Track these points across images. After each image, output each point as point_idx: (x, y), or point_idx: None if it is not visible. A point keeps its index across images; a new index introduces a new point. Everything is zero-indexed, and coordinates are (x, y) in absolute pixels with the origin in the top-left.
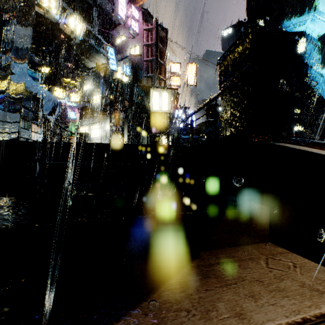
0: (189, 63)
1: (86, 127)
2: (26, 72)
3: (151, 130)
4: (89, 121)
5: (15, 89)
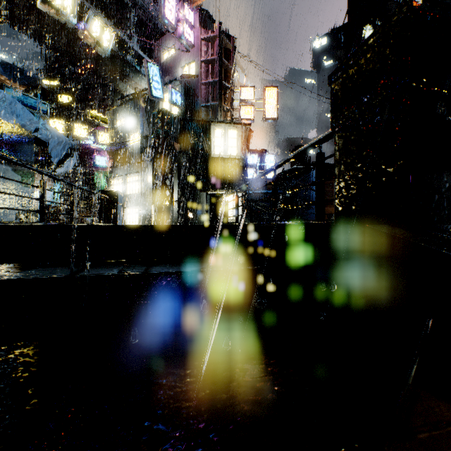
0: (266, 86)
1: (119, 179)
2: (27, 102)
3: (212, 183)
4: (124, 171)
5: (7, 126)
